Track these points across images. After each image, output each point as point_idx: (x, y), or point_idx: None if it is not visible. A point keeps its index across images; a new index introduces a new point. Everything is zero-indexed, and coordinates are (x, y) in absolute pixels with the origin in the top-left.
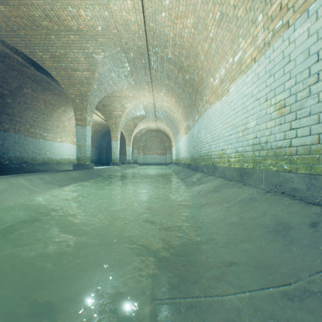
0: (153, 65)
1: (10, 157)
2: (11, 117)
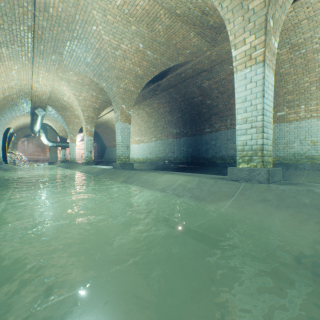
0: (28, 32)
1: (222, 156)
2: (220, 115)
